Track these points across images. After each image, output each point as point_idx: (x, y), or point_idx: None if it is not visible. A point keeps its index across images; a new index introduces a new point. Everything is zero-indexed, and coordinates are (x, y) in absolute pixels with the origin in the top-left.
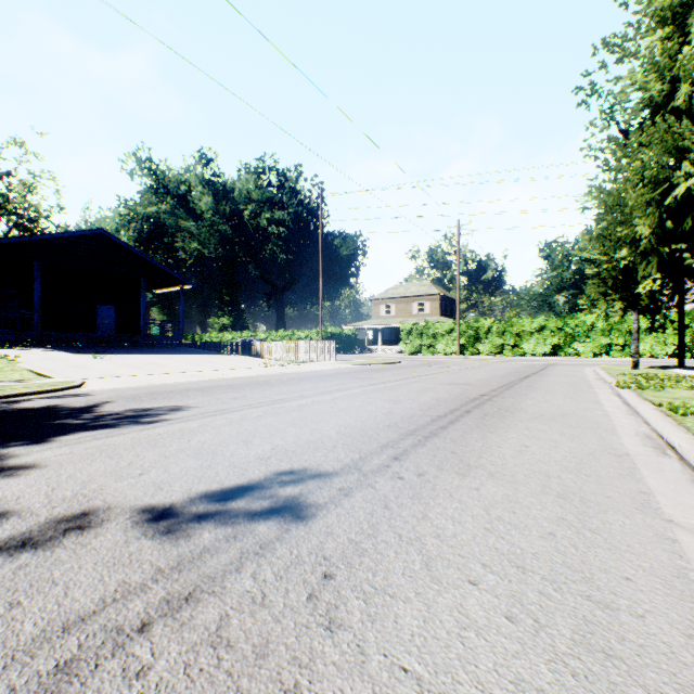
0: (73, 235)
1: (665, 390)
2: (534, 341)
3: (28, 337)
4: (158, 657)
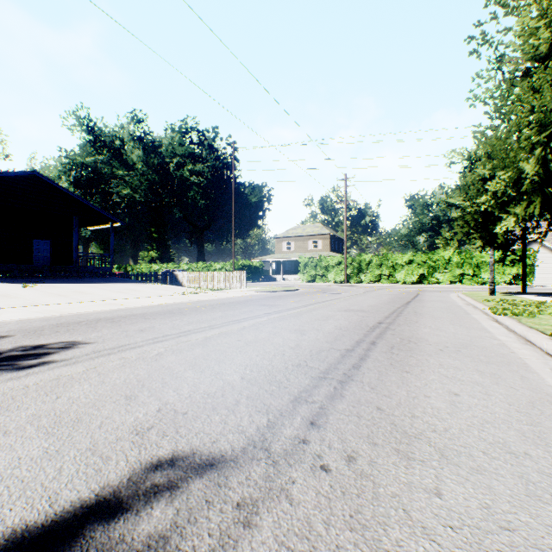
0: (7, 176)
1: (537, 317)
2: (404, 271)
3: None
4: None
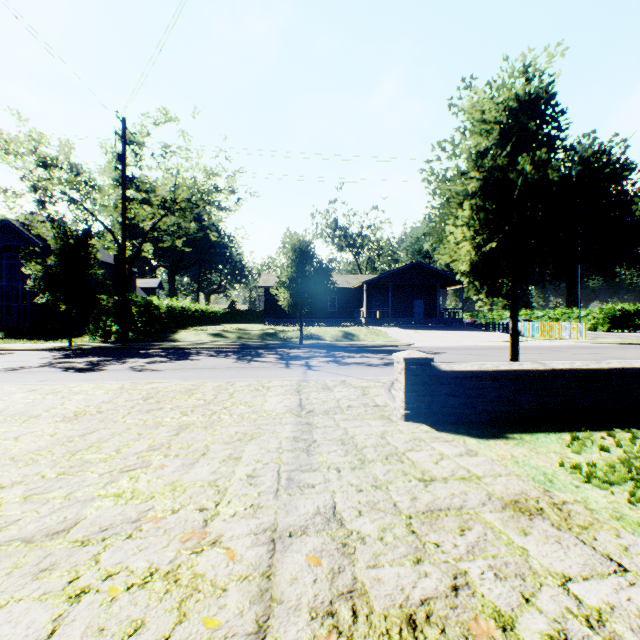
0: (404, 267)
1: None
2: None
3: (386, 321)
4: None
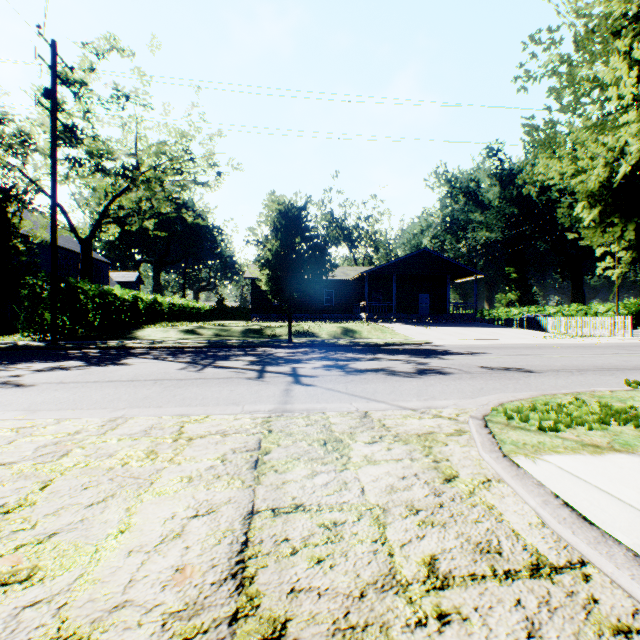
0: (410, 255)
1: None
2: None
3: (390, 317)
4: (494, 374)
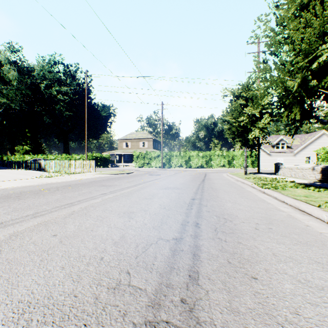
0: None
1: (287, 189)
2: (195, 161)
3: None
4: None
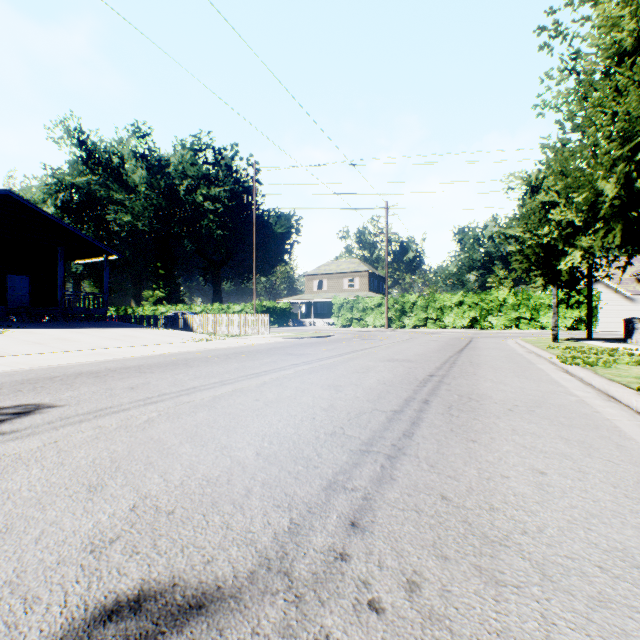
0: None
1: (614, 367)
2: (453, 314)
3: None
4: None
